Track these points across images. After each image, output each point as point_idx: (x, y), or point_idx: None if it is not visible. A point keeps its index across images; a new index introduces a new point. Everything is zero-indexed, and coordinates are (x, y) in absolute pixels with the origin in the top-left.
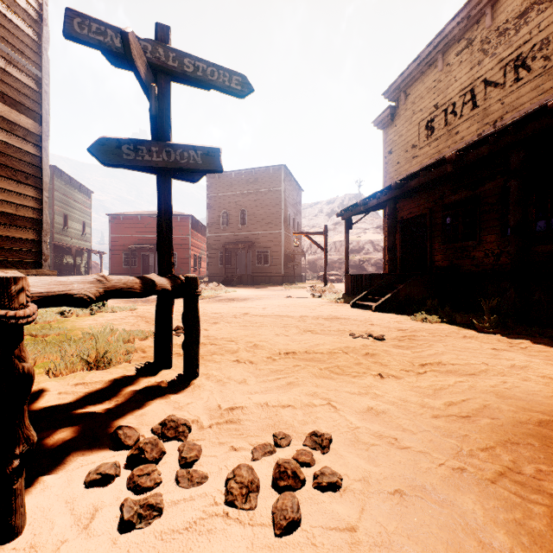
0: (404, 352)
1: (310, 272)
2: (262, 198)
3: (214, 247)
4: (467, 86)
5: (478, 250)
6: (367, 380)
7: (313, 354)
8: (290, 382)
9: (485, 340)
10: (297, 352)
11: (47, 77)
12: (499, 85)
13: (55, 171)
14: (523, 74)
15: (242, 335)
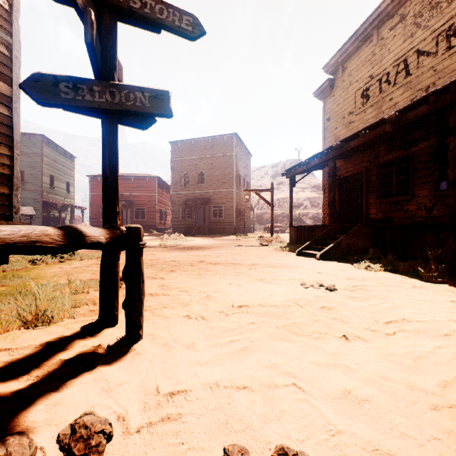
0: (361, 306)
1: (258, 224)
2: (217, 161)
3: (177, 203)
4: (400, 57)
5: (411, 203)
6: (332, 345)
7: (267, 307)
8: (245, 347)
9: (437, 291)
10: (251, 306)
11: (18, 43)
12: (432, 54)
13: (43, 139)
14: (455, 42)
15: (196, 284)
